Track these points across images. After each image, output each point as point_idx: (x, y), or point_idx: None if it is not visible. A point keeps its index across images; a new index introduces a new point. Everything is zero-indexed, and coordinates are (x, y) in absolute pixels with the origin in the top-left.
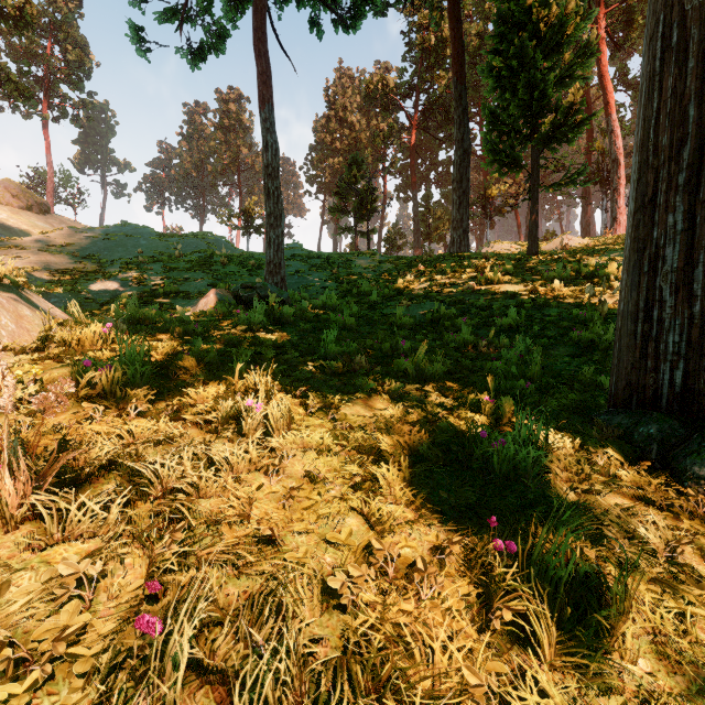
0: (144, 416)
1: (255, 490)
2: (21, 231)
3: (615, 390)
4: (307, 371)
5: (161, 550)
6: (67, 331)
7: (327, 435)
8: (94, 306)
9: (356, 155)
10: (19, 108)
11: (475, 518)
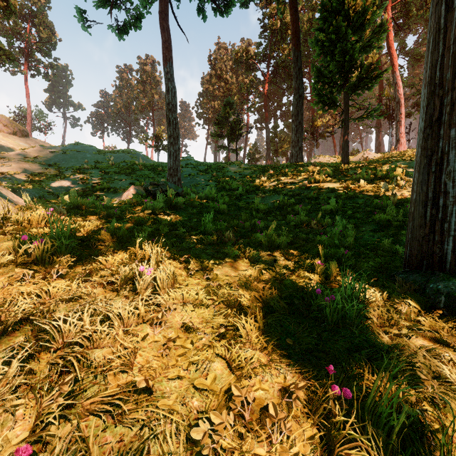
0: (64, 278)
1: (140, 341)
2: (9, 148)
3: (409, 256)
4: (191, 242)
5: (49, 401)
6: (25, 214)
7: (201, 292)
8: (53, 197)
9: (229, 99)
10: (8, 68)
11: (314, 359)
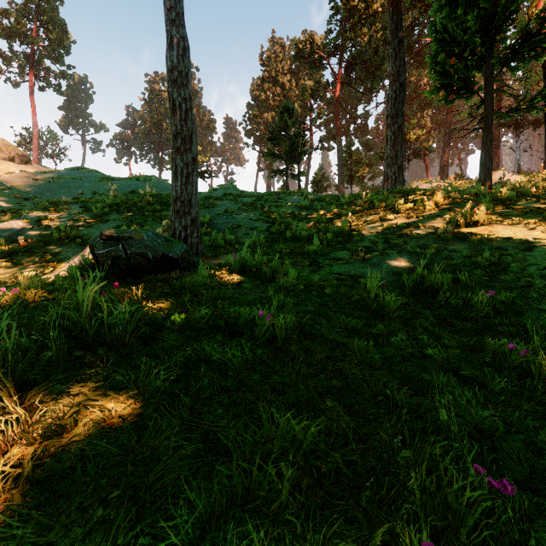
0: None
1: None
2: None
3: None
4: None
5: None
6: None
7: None
8: None
9: (287, 104)
10: (9, 78)
11: None
